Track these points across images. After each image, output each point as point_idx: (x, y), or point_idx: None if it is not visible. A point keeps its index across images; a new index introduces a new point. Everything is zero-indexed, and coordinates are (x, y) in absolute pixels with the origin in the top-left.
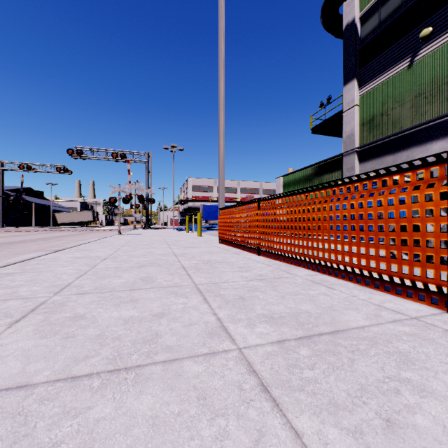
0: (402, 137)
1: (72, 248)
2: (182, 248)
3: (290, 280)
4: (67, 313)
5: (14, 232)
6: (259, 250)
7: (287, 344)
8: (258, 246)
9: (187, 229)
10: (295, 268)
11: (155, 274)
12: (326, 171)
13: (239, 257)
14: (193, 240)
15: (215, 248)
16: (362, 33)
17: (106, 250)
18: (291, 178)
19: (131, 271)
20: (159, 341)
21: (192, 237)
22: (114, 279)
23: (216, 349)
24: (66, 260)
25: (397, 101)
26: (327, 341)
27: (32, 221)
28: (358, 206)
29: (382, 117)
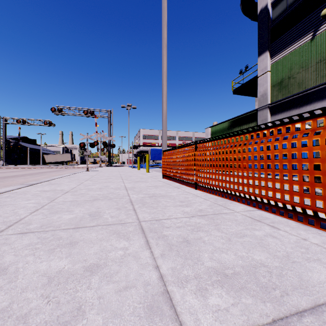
0: (306, 95)
1: (45, 182)
2: (132, 183)
3: (230, 216)
4: None
5: (12, 168)
6: (196, 185)
7: None
8: (195, 182)
9: (139, 167)
10: (231, 202)
11: (104, 208)
12: (244, 122)
13: (179, 191)
14: (142, 175)
15: (160, 182)
16: (273, 15)
17: (71, 184)
18: (217, 128)
19: (83, 205)
20: None
21: (141, 173)
22: (64, 214)
23: None
24: (34, 193)
25: (301, 66)
26: None
27: (27, 161)
28: (300, 145)
29: (289, 79)
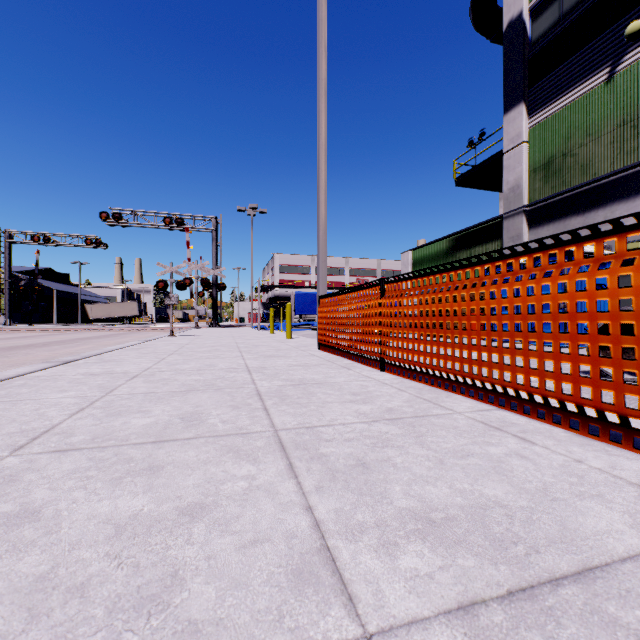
0: (597, 188)
1: (92, 357)
2: (261, 358)
3: (446, 421)
4: (8, 504)
5: (24, 331)
6: (383, 363)
7: (485, 621)
8: (381, 357)
9: (272, 328)
10: (448, 396)
11: (209, 406)
12: (478, 241)
13: (350, 375)
14: (279, 345)
15: (313, 357)
16: (534, 33)
17: (142, 362)
18: (425, 252)
19: (169, 400)
20: (174, 604)
21: (278, 340)
22: (134, 418)
23: (310, 639)
24: (72, 379)
25: (588, 133)
26: (581, 611)
27: (53, 316)
28: (574, 289)
29: (565, 158)
